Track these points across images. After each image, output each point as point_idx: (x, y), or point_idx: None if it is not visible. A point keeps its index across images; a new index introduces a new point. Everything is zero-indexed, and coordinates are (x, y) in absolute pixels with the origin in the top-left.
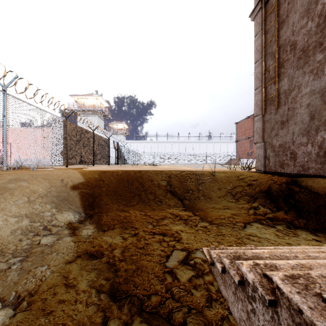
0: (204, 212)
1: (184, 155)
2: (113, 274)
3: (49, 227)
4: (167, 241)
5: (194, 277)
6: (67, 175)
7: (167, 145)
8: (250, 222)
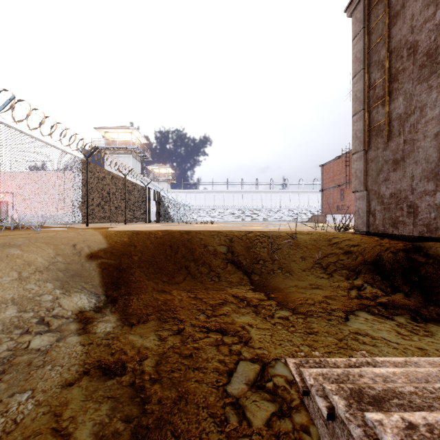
0: (283, 293)
1: (249, 209)
2: (139, 410)
3: (47, 320)
4: (229, 343)
5: (276, 416)
6: (82, 239)
7: (226, 196)
8: (353, 310)
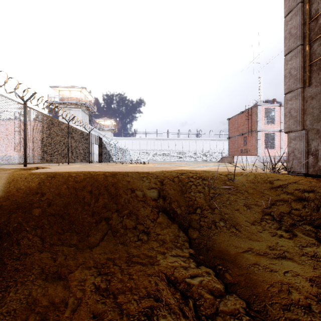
0: (242, 271)
1: (173, 153)
2: None
3: None
4: None
5: None
6: None
7: (156, 142)
8: None
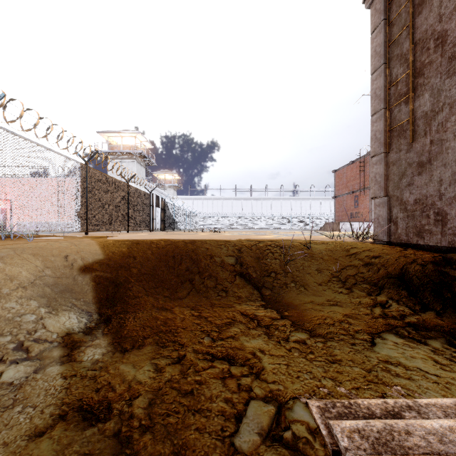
0: (297, 311)
1: (259, 217)
2: None
3: (26, 345)
4: (237, 376)
5: None
6: (76, 249)
7: (235, 203)
8: (379, 332)
